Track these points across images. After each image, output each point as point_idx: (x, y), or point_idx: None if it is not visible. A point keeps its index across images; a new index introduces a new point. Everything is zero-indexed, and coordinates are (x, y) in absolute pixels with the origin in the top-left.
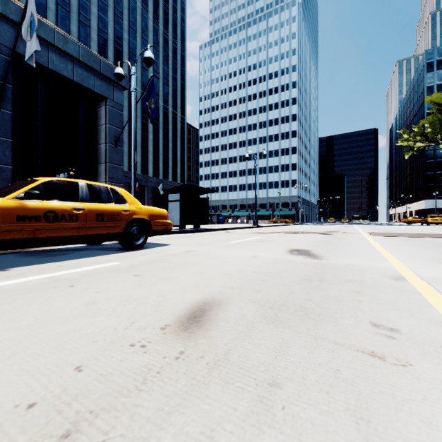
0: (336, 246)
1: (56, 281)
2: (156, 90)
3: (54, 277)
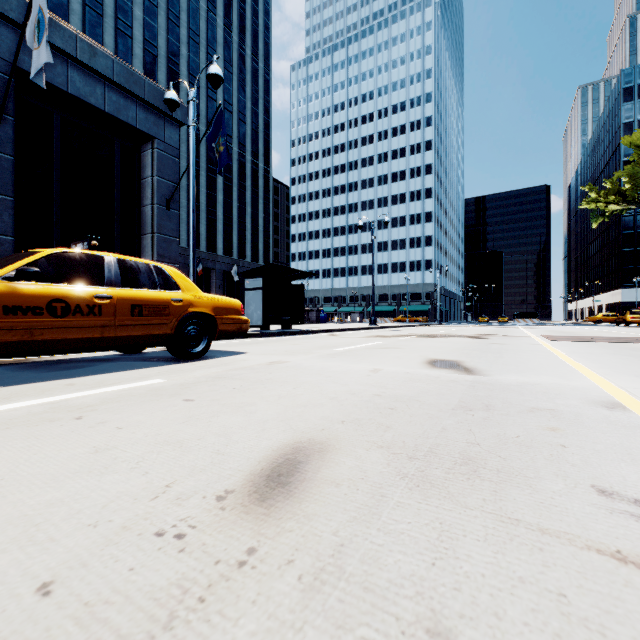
0: (499, 356)
1: (56, 409)
2: (228, 130)
3: (55, 402)
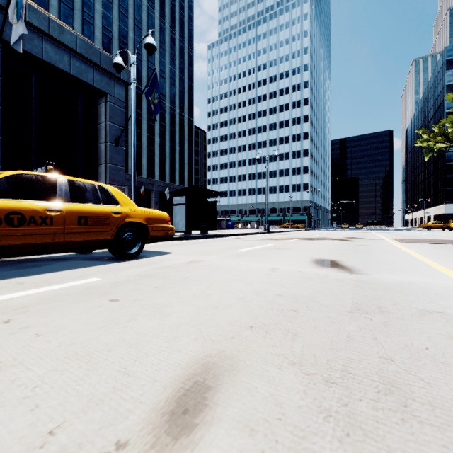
0: (368, 256)
1: None
2: (162, 91)
3: None
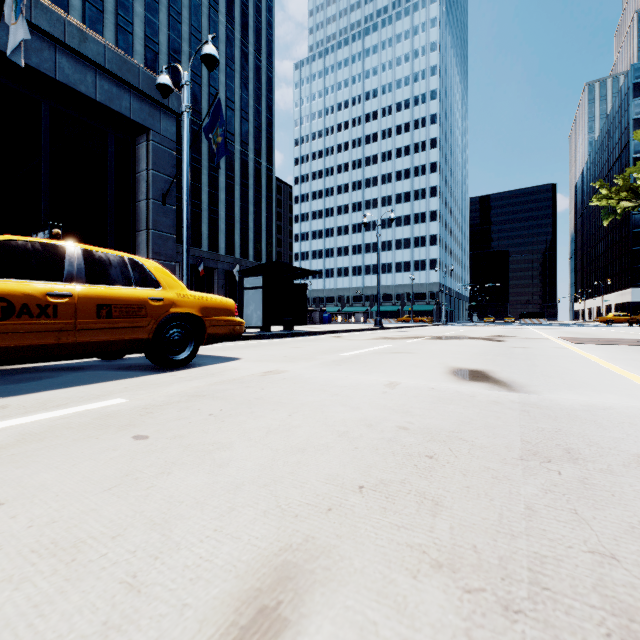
0: (531, 363)
1: None
2: (230, 128)
3: None
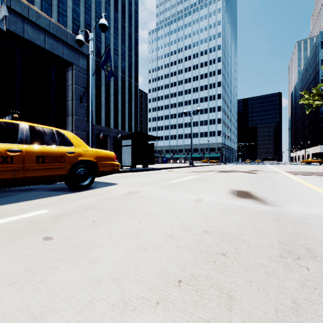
0: (273, 187)
1: None
2: (116, 64)
3: None
